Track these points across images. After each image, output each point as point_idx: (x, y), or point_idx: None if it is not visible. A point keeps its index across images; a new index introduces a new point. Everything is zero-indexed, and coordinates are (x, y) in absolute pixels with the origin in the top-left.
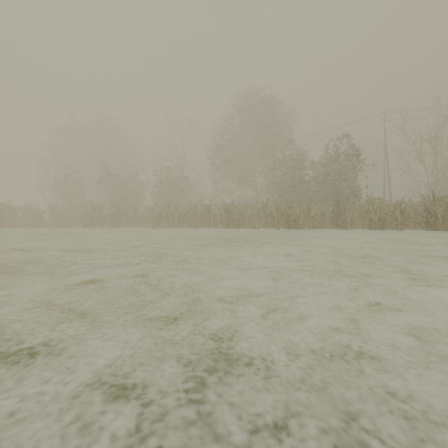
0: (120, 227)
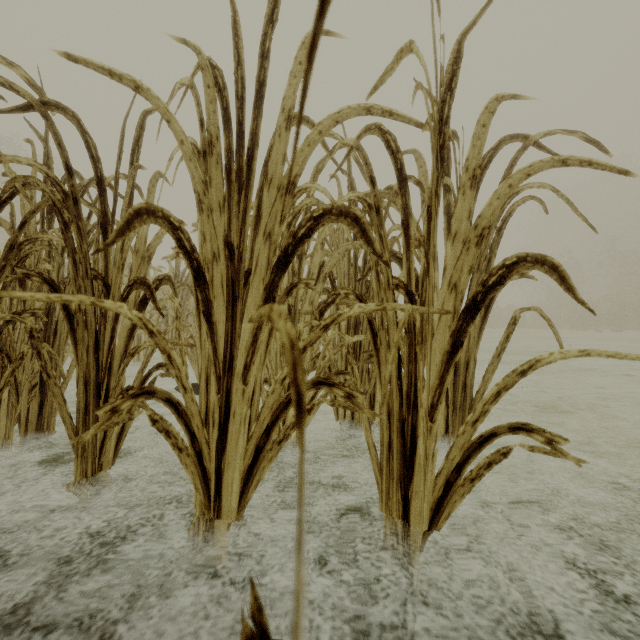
0: (628, 329)
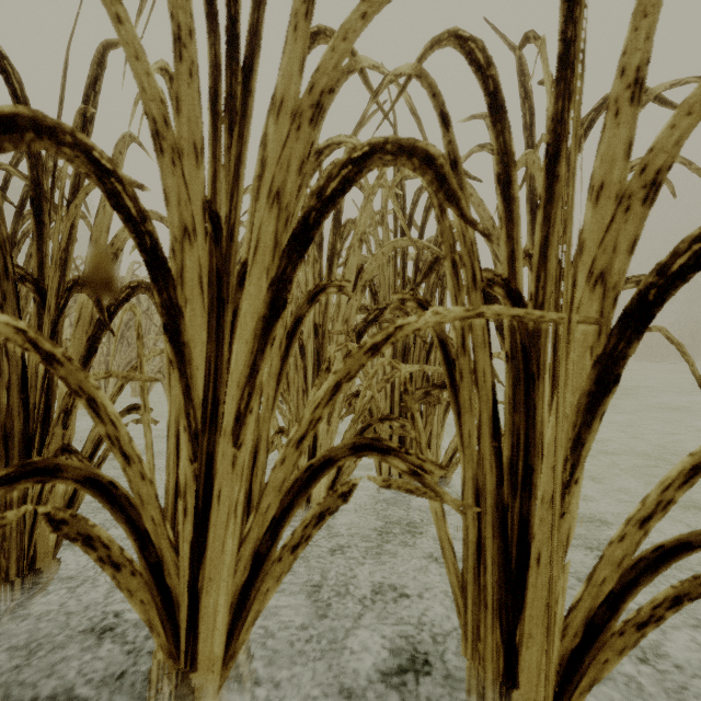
0: (699, 360)
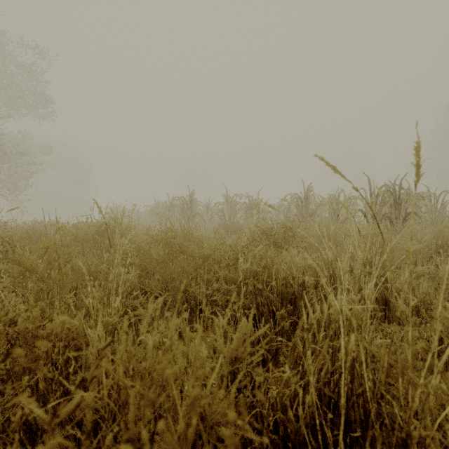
0: None
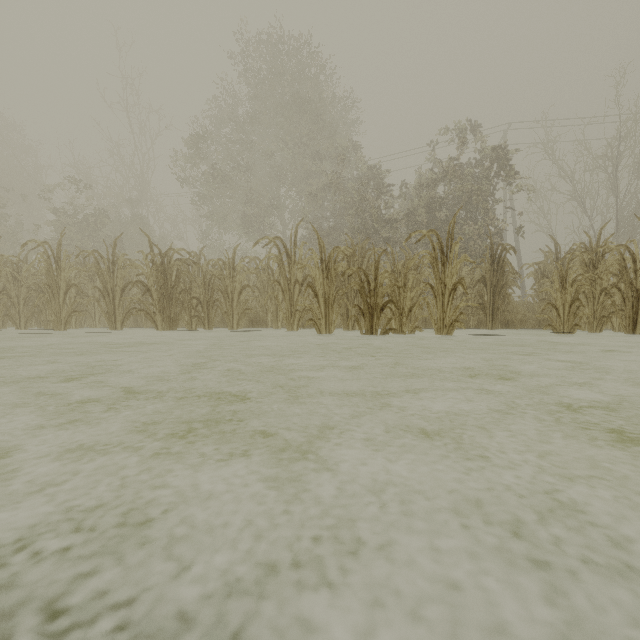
0: None
